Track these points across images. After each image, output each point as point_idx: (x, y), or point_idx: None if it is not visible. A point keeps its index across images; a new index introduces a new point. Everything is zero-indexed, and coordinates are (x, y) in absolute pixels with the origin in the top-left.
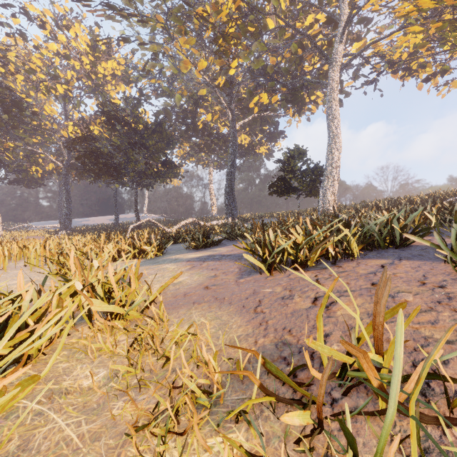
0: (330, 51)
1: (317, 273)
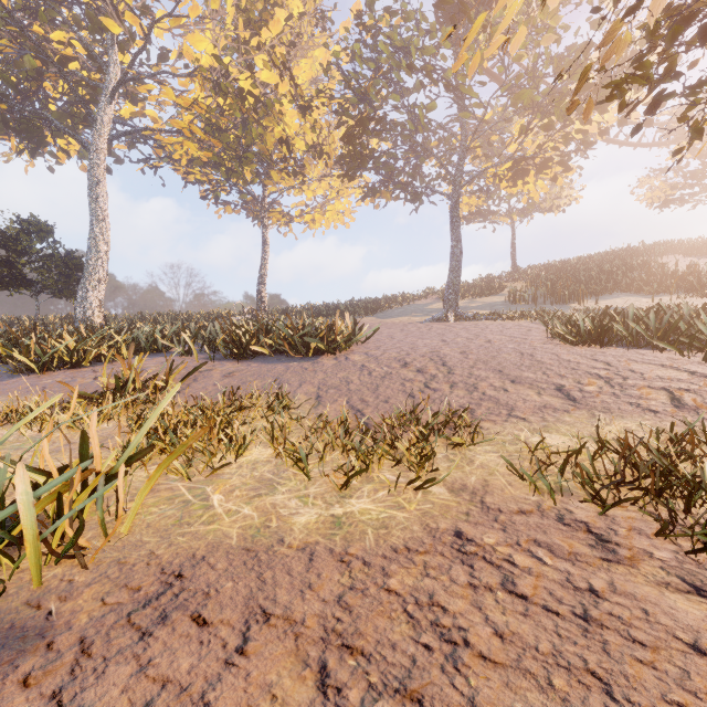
0: (93, 92)
1: (93, 368)
